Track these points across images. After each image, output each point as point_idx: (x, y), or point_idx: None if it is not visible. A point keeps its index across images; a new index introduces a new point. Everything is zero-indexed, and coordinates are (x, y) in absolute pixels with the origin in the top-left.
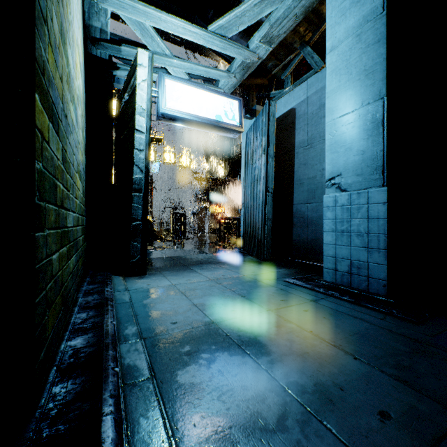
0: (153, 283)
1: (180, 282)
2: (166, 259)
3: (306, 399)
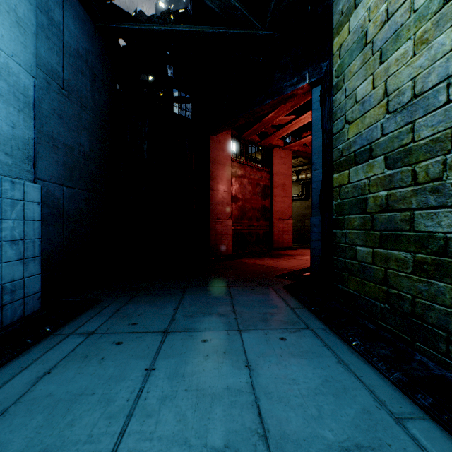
0: None
1: None
2: None
3: (227, 295)
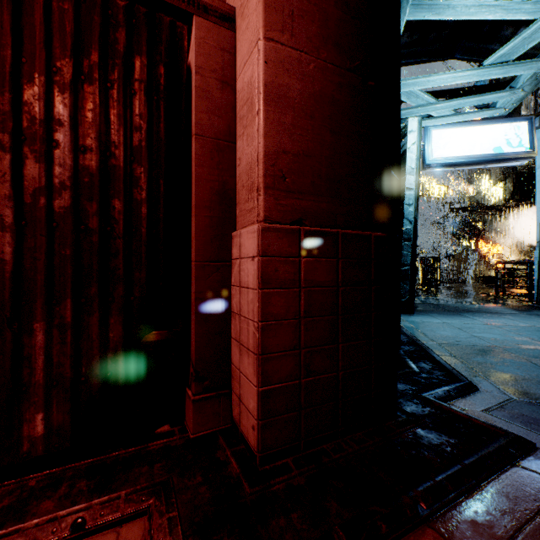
0: (424, 319)
1: (452, 322)
2: (426, 305)
3: None
